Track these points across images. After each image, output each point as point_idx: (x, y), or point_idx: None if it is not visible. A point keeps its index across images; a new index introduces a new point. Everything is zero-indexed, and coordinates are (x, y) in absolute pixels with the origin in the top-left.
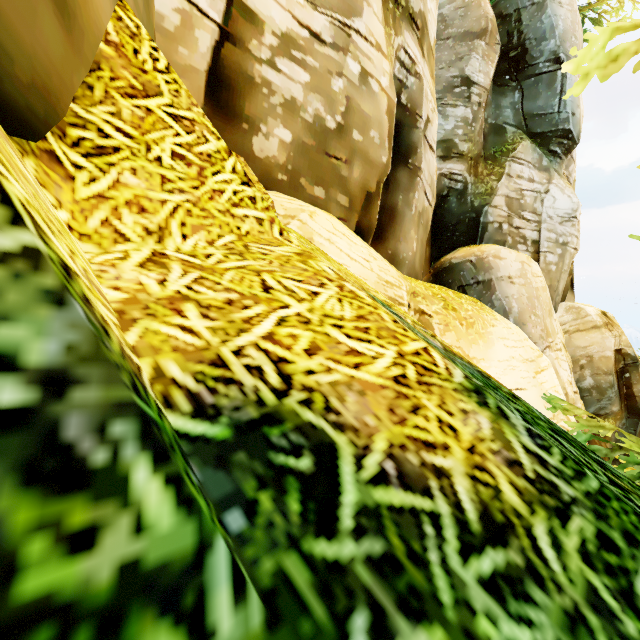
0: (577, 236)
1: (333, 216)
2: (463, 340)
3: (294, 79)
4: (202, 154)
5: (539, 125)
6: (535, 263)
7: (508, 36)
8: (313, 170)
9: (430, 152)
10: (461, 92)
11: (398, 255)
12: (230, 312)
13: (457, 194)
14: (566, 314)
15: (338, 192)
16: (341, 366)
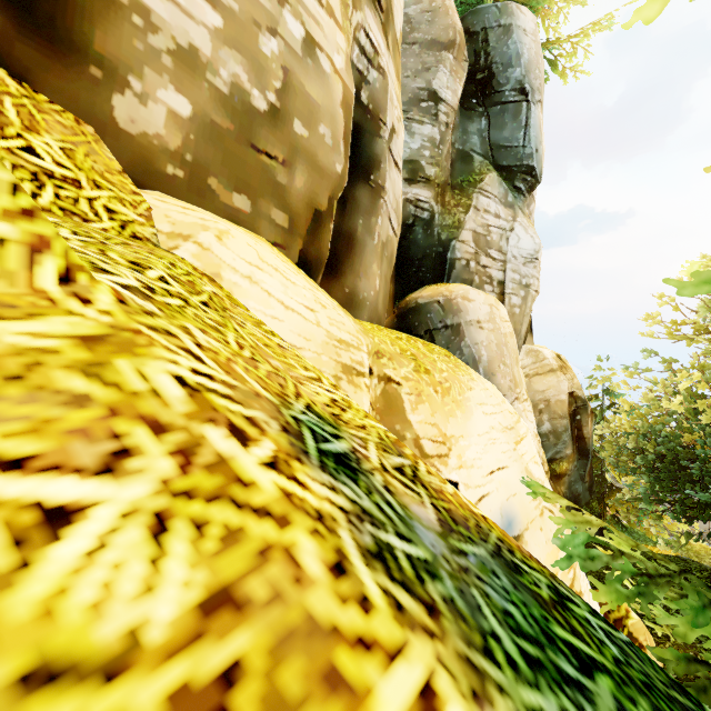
0: (538, 278)
1: (263, 240)
2: (439, 413)
3: (194, 16)
4: None
5: (505, 158)
6: (503, 306)
7: (475, 56)
8: (231, 168)
9: (395, 170)
10: (428, 108)
11: (357, 294)
12: None
13: (423, 224)
14: (526, 357)
15: (272, 205)
16: None
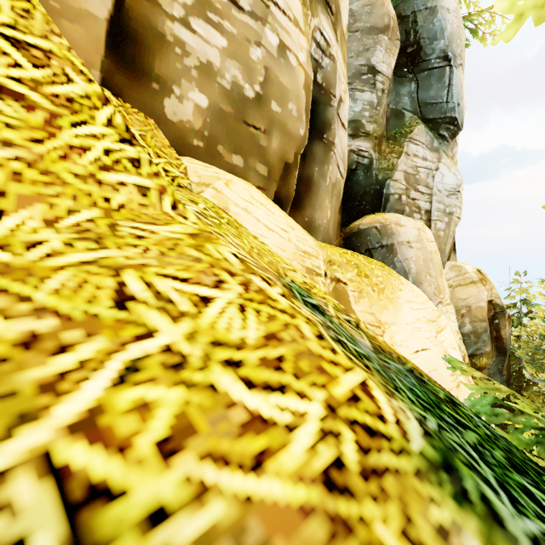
0: (460, 207)
1: (251, 185)
2: (375, 306)
3: (210, 42)
4: (58, 96)
5: (431, 112)
6: (429, 230)
7: (406, 34)
8: (231, 138)
9: (342, 129)
10: (368, 79)
11: (314, 222)
12: (18, 368)
13: (364, 168)
14: (450, 271)
15: (257, 161)
16: (228, 472)
